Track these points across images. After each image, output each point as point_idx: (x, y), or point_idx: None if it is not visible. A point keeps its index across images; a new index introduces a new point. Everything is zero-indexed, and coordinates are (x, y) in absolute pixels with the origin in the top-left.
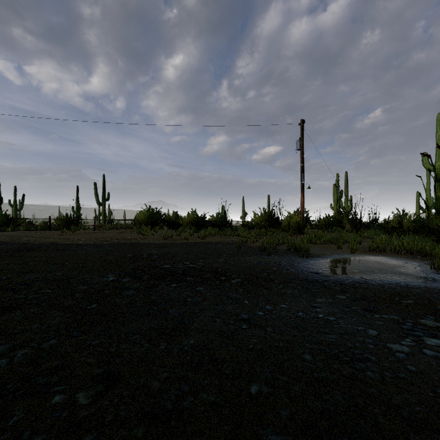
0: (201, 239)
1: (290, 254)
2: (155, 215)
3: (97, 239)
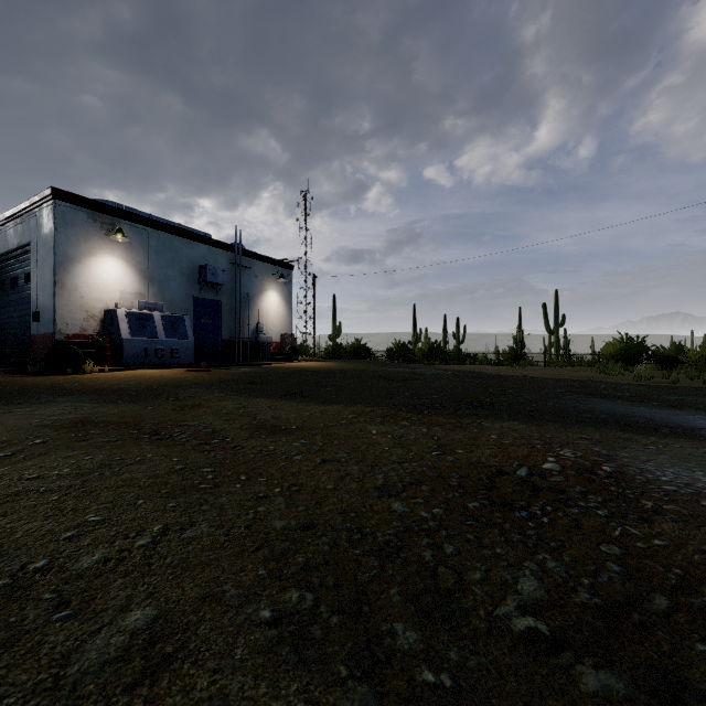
0: (702, 384)
1: None
2: (632, 348)
3: (549, 375)
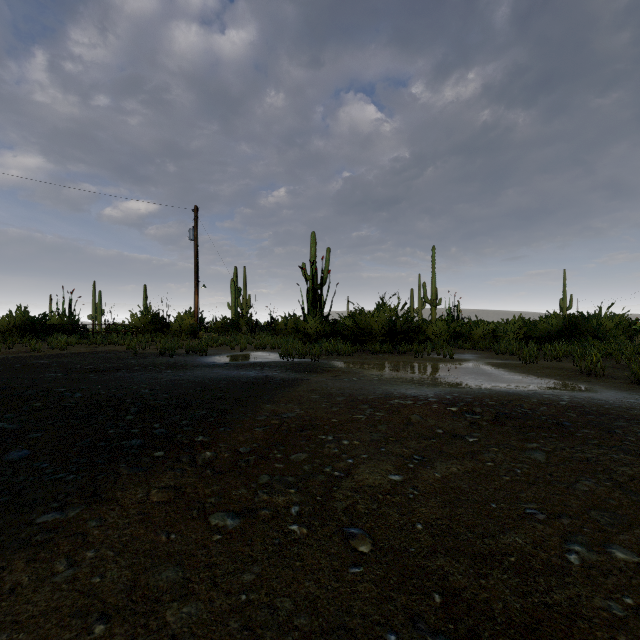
0: (61, 350)
1: (191, 355)
2: None
3: None
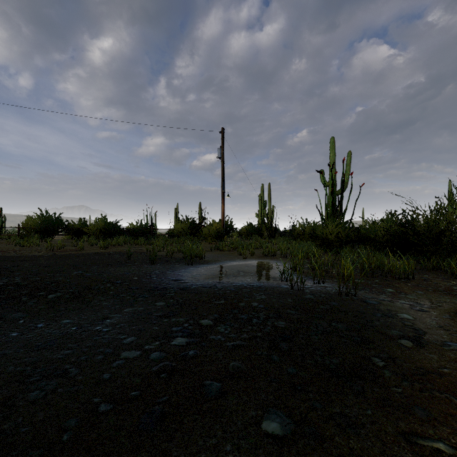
0: (100, 249)
1: (181, 261)
2: (50, 222)
3: None
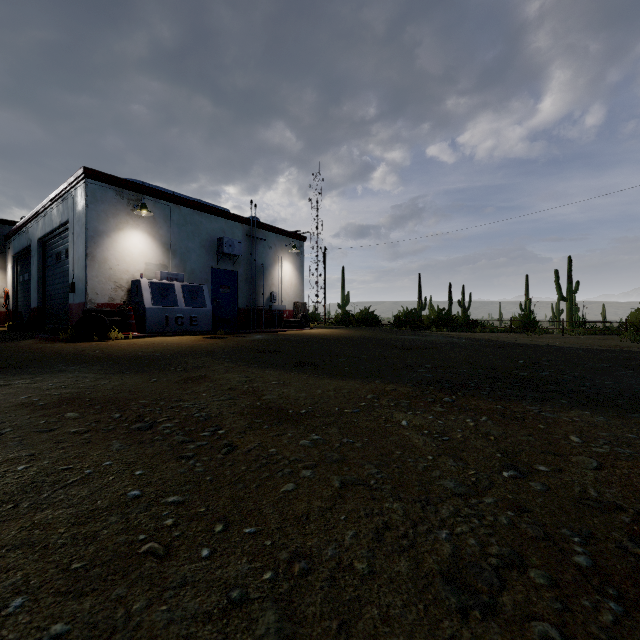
0: None
1: None
2: None
3: (573, 344)
